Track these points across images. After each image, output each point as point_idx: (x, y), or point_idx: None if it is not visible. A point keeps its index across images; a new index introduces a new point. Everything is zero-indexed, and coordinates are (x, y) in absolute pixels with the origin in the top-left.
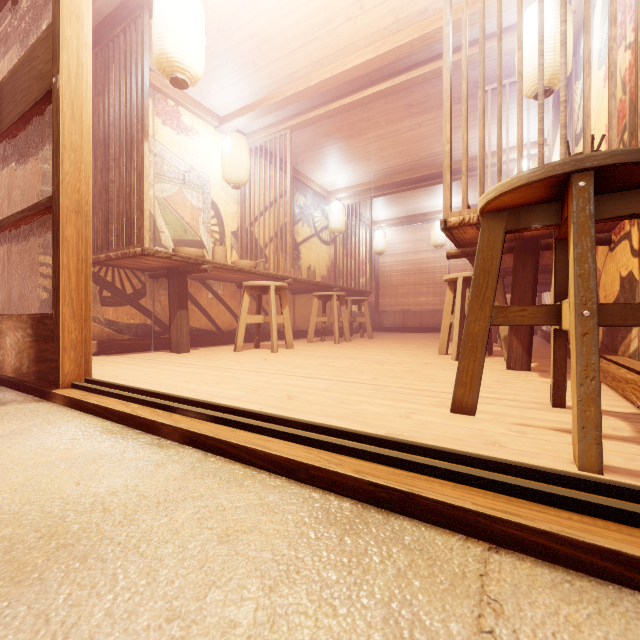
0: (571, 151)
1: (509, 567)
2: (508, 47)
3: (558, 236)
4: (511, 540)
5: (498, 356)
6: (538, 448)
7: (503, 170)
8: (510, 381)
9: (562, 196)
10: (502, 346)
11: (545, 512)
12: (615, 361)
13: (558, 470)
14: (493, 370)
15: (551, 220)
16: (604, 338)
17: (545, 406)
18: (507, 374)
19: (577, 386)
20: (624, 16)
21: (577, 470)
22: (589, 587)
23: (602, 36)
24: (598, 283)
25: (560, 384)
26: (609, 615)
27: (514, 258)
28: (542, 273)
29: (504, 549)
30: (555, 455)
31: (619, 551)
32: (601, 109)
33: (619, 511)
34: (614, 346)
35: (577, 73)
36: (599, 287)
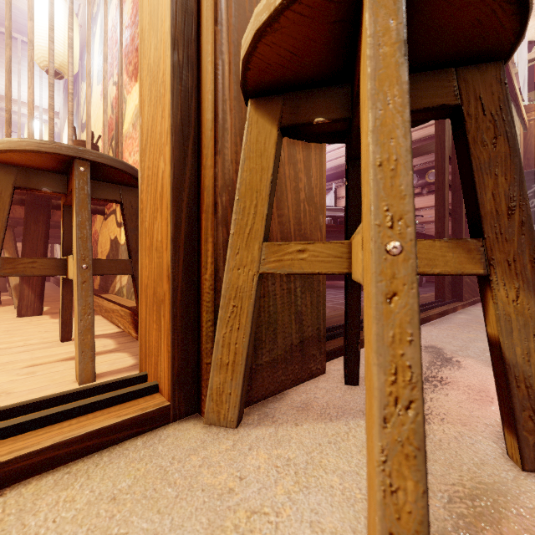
0: (79, 134)
1: (15, 499)
2: (20, 4)
3: (66, 202)
4: (17, 474)
5: (8, 305)
6: (47, 381)
7: (15, 120)
8: (21, 328)
9: (69, 172)
10: (13, 295)
11: (51, 431)
12: (107, 298)
13: (63, 392)
14: (1, 320)
15: (60, 188)
16: (101, 282)
17: (55, 343)
18: (18, 322)
19: (79, 322)
20: (113, 61)
21: (79, 386)
22: (83, 465)
23: (100, 62)
24: (97, 242)
25: (68, 322)
26: (95, 474)
27: (26, 211)
28: (55, 228)
29: (10, 487)
30: (62, 381)
31: (102, 427)
32: (99, 115)
33: (103, 401)
34: (107, 287)
35: (83, 75)
36: (98, 245)
